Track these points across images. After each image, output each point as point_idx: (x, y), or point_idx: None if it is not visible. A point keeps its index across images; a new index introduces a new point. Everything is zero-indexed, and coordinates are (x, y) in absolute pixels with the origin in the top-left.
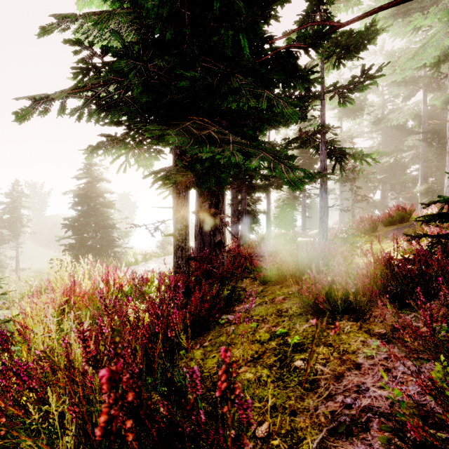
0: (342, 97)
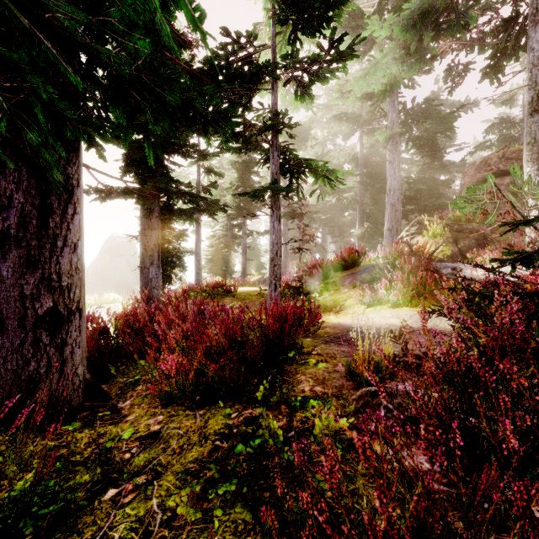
0: (301, 85)
